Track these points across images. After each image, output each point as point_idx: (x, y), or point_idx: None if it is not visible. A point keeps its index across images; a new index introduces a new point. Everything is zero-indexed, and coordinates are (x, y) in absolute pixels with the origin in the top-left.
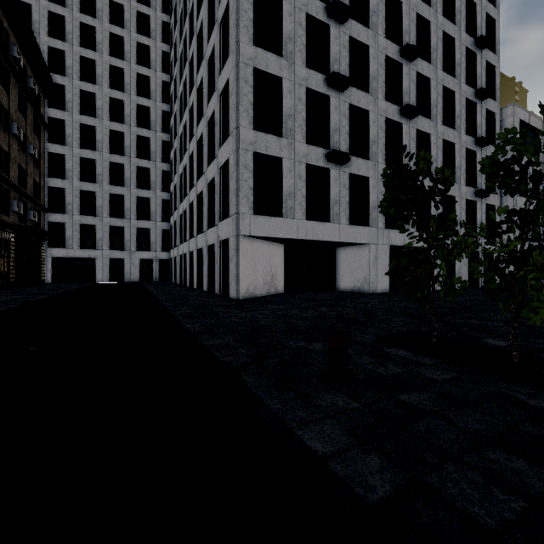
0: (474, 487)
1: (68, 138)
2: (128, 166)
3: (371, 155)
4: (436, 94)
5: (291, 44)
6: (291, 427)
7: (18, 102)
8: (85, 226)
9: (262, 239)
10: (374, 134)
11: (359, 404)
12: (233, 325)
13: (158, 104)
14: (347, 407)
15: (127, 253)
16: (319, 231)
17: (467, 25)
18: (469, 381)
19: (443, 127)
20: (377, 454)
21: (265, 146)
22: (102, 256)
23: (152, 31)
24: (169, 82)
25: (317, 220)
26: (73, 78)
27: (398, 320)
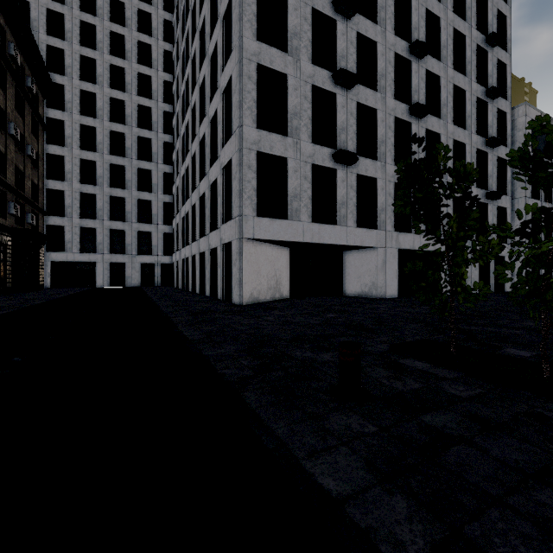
0: (528, 544)
1: (67, 140)
2: (129, 167)
3: (380, 155)
4: (446, 93)
5: (297, 40)
6: (298, 458)
7: (15, 101)
8: (85, 229)
9: (266, 242)
10: (382, 134)
11: (376, 427)
12: (235, 332)
13: (160, 105)
14: (362, 431)
15: (128, 257)
16: (325, 234)
17: (477, 21)
18: (498, 398)
19: (453, 126)
20: (403, 495)
21: (269, 146)
22: (102, 260)
23: (154, 30)
24: (171, 82)
25: (323, 223)
26: (73, 78)
27: (410, 328)
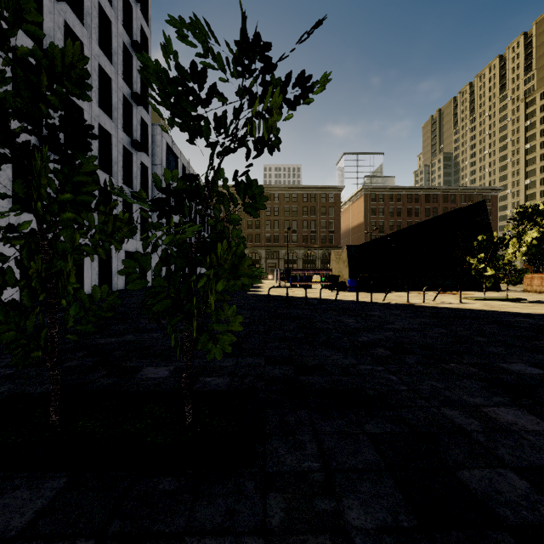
0: None
1: None
2: None
3: None
4: (91, 67)
5: None
6: None
7: None
8: None
9: None
10: None
11: None
12: None
13: None
14: None
15: None
16: None
17: (124, 20)
18: None
19: (99, 109)
20: None
21: None
22: None
23: None
24: None
25: None
26: None
27: (3, 364)
